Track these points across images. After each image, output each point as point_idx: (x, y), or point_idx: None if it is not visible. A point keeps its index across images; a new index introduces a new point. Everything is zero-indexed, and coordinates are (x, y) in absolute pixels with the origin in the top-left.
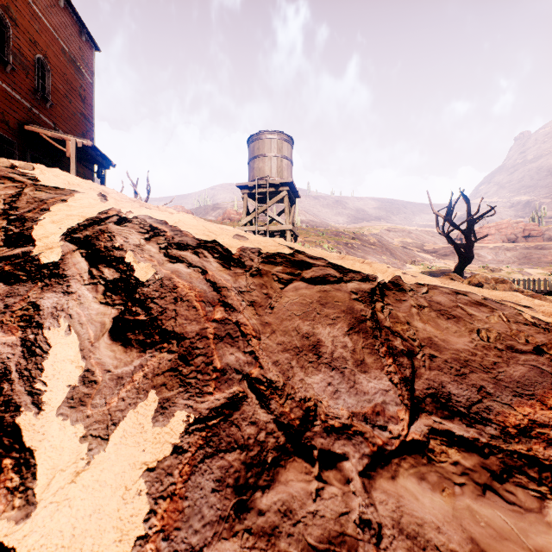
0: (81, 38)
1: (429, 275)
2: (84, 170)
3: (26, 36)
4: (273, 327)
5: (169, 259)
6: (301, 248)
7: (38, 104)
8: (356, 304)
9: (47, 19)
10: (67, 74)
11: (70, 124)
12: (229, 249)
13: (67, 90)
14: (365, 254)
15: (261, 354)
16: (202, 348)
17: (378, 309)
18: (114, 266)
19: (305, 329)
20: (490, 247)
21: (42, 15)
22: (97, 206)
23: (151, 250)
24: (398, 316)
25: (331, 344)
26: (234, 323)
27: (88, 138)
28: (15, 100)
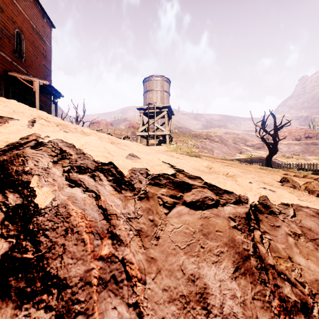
0: (43, 20)
1: (250, 160)
2: (46, 99)
3: (9, 18)
4: (159, 264)
5: (69, 182)
6: (180, 164)
7: (16, 59)
8: (236, 234)
9: (22, 8)
10: (35, 41)
11: (36, 71)
12: (122, 170)
13: (35, 51)
14: (212, 148)
15: (146, 307)
16: (83, 300)
17: (257, 239)
18: (19, 191)
19: (191, 269)
20: (285, 143)
21: (19, 6)
22: (21, 132)
23: (55, 173)
24: (278, 248)
25: (219, 292)
26: (120, 260)
27: (48, 80)
28: (2, 57)
